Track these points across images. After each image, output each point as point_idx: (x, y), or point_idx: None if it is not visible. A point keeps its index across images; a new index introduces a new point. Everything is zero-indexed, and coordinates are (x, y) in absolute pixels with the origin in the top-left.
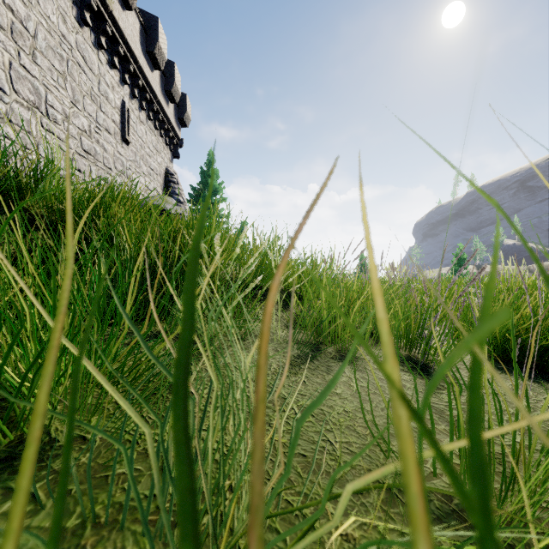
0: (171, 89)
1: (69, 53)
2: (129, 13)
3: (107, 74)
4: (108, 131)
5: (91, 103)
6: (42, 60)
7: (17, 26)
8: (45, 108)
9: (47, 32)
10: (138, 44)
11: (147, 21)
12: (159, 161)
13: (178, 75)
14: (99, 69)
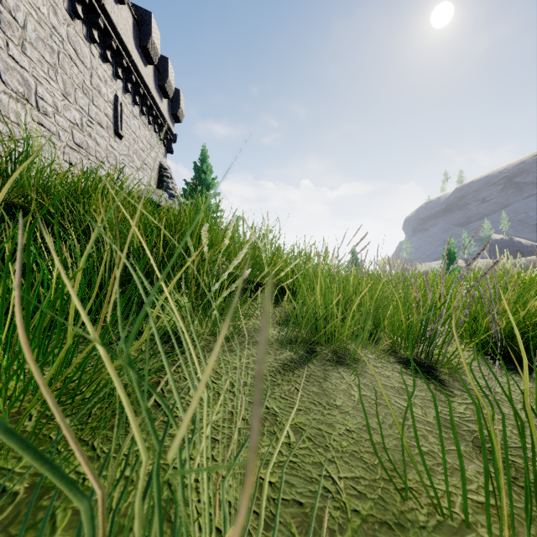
0: (165, 84)
1: (60, 45)
2: (122, 7)
3: (100, 67)
4: (100, 125)
5: (83, 96)
6: (32, 51)
7: (5, 16)
8: (35, 100)
9: (37, 23)
10: (131, 38)
11: (140, 15)
12: (152, 156)
13: (172, 71)
14: (91, 62)
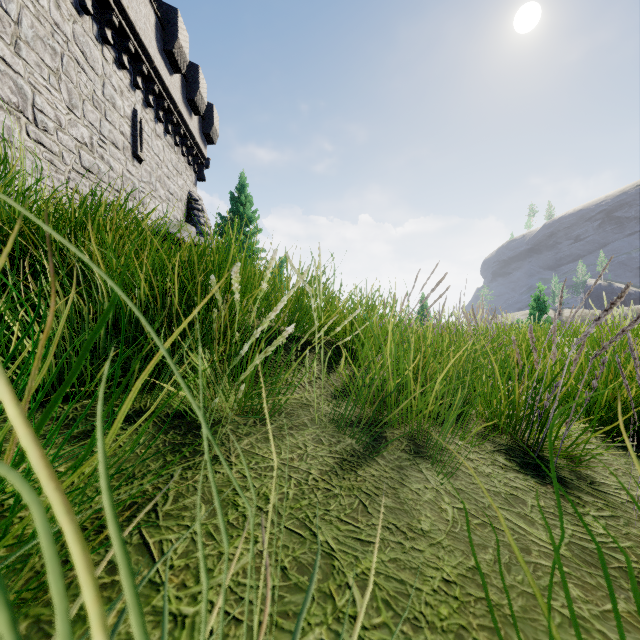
0: (195, 97)
1: (64, 46)
2: (142, 2)
3: (114, 75)
4: (115, 145)
5: (93, 110)
6: (28, 53)
7: None
8: (33, 113)
9: (35, 18)
10: (153, 40)
11: (164, 13)
12: (180, 184)
13: (203, 81)
14: (103, 68)
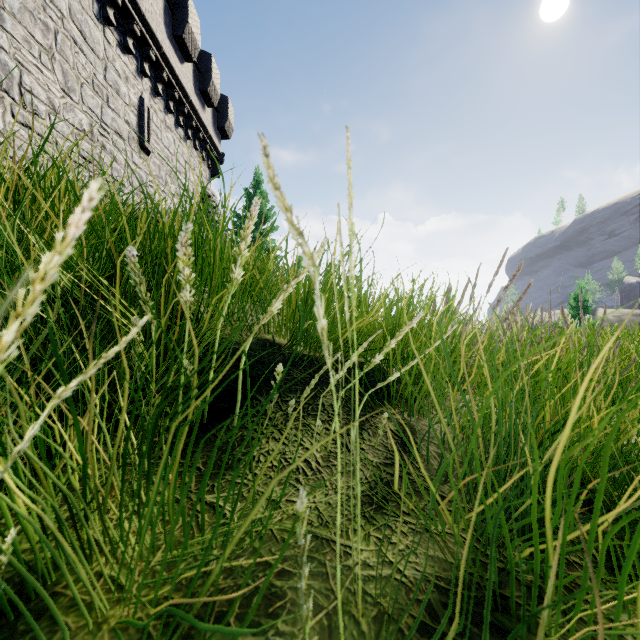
0: (208, 88)
1: (58, 23)
2: None
3: (118, 59)
4: (119, 135)
5: (93, 95)
6: (14, 25)
7: None
8: (19, 93)
9: None
10: (161, 24)
11: None
12: (192, 180)
13: (217, 71)
14: (105, 51)
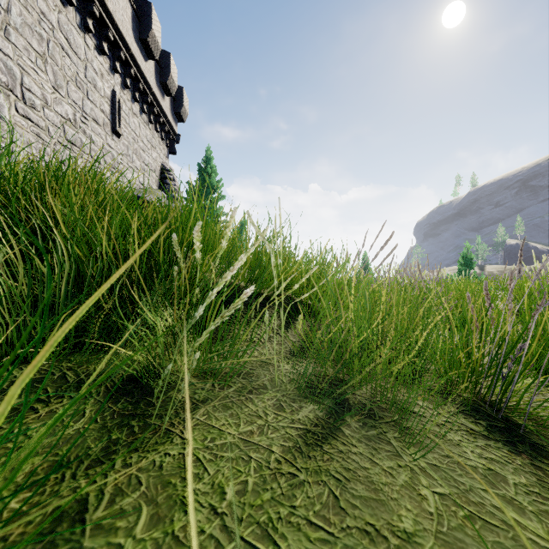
0: (167, 81)
1: (49, 33)
2: None
3: (95, 60)
4: (96, 122)
5: (76, 90)
6: (17, 38)
7: None
8: (21, 91)
9: (23, 7)
10: (130, 30)
11: (140, 6)
12: (154, 156)
13: (174, 67)
14: (85, 53)
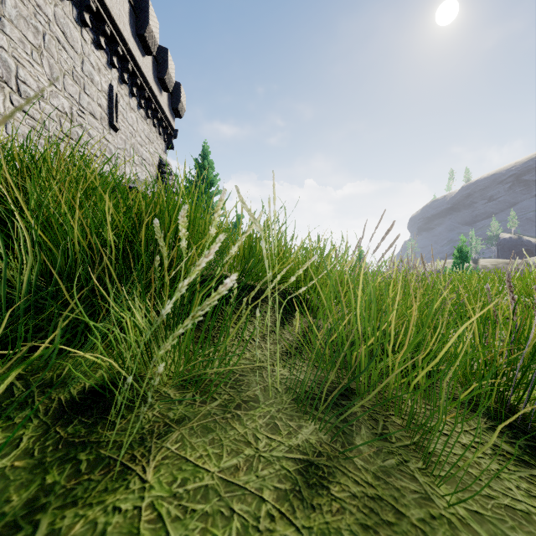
0: (164, 76)
1: (45, 26)
2: None
3: (92, 54)
4: (93, 116)
5: (73, 83)
6: (12, 30)
7: None
8: (16, 84)
9: None
10: (127, 25)
11: (137, 2)
12: (151, 151)
13: (172, 63)
14: (82, 47)
